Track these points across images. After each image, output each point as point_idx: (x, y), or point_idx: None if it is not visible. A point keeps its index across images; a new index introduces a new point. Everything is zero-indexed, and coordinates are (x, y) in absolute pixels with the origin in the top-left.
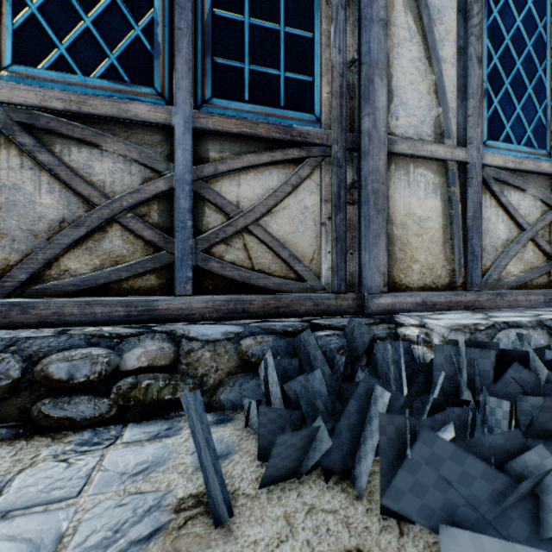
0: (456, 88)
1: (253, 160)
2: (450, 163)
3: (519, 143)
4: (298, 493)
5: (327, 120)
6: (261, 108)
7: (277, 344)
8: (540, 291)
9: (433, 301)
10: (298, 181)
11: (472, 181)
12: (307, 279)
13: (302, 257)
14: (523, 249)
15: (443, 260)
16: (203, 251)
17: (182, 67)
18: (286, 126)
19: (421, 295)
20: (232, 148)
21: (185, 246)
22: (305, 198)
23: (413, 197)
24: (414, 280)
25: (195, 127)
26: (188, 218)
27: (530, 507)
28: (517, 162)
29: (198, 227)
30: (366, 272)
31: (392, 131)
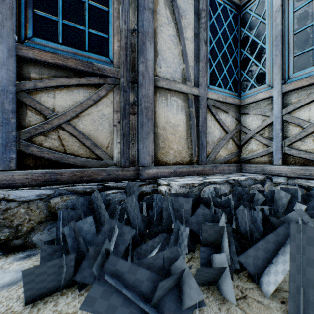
0: (194, 55)
1: (64, 82)
2: (190, 95)
3: (225, 88)
4: (55, 303)
5: (117, 62)
6: (72, 49)
7: (76, 200)
8: (235, 164)
9: (180, 171)
10: (98, 98)
11: (201, 106)
12: (104, 159)
13: (101, 145)
14: (227, 143)
15: (187, 148)
16: (26, 140)
17: (6, 12)
18: (89, 63)
19: (173, 167)
20: (49, 73)
21: (9, 136)
22: (103, 109)
23: (170, 112)
24: (170, 159)
25: (18, 54)
26: (11, 117)
27: (176, 293)
28: (224, 98)
29: (22, 123)
30: (141, 154)
31: (158, 74)
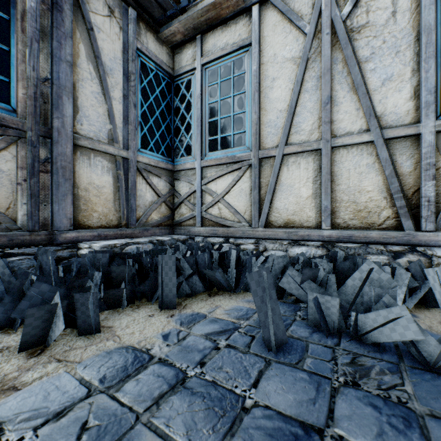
0: (122, 116)
1: None
2: (118, 157)
3: (158, 153)
4: None
5: (23, 112)
6: None
7: None
8: (167, 227)
9: (106, 234)
10: None
11: (131, 169)
12: (3, 222)
13: None
14: (160, 207)
15: (114, 211)
16: None
17: None
18: None
19: (98, 231)
20: None
21: None
22: (2, 164)
23: (94, 173)
24: (94, 222)
25: None
26: None
27: None
28: (156, 163)
29: None
30: (56, 217)
31: (79, 131)
